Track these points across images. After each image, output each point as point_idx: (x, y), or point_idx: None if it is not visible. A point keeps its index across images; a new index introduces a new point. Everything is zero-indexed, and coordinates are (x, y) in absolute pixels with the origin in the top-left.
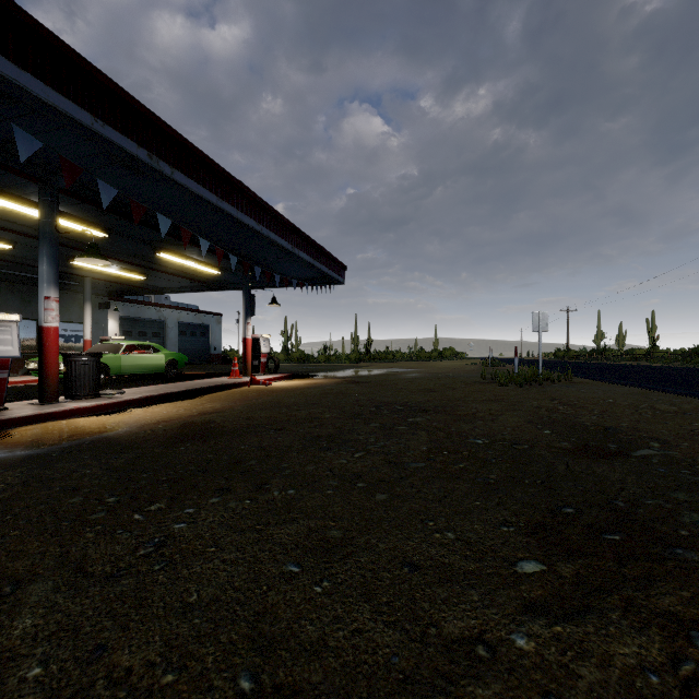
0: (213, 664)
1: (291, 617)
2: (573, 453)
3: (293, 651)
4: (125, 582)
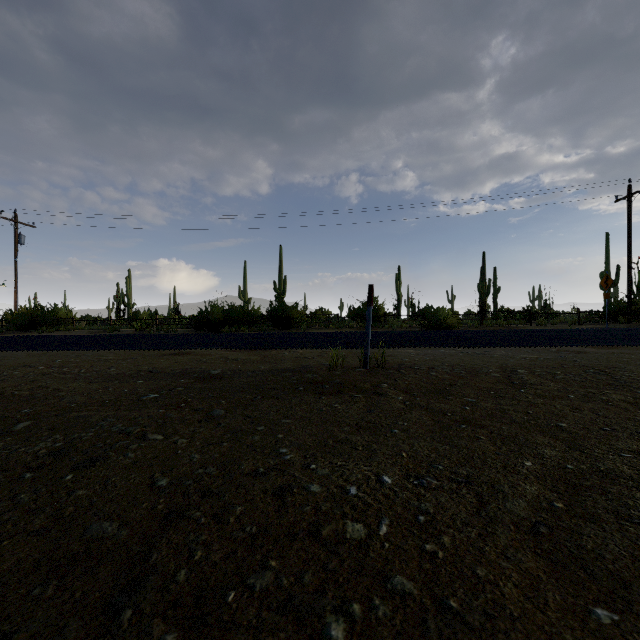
0: (466, 432)
1: (427, 426)
2: (208, 381)
3: (442, 423)
4: (465, 472)
